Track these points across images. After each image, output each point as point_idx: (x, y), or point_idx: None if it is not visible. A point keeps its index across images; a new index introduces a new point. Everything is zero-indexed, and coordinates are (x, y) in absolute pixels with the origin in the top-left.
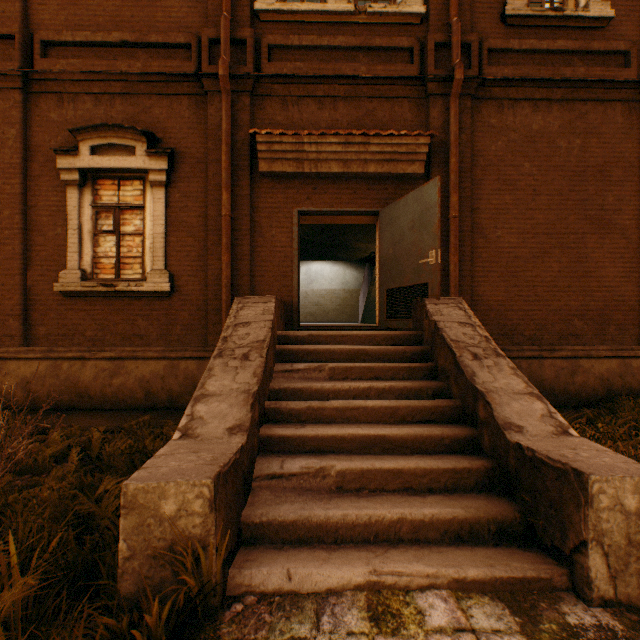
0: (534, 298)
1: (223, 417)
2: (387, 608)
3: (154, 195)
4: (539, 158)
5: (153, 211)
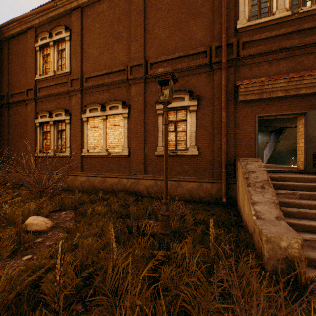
0: None
1: (269, 212)
2: None
3: (191, 115)
4: None
5: (190, 122)
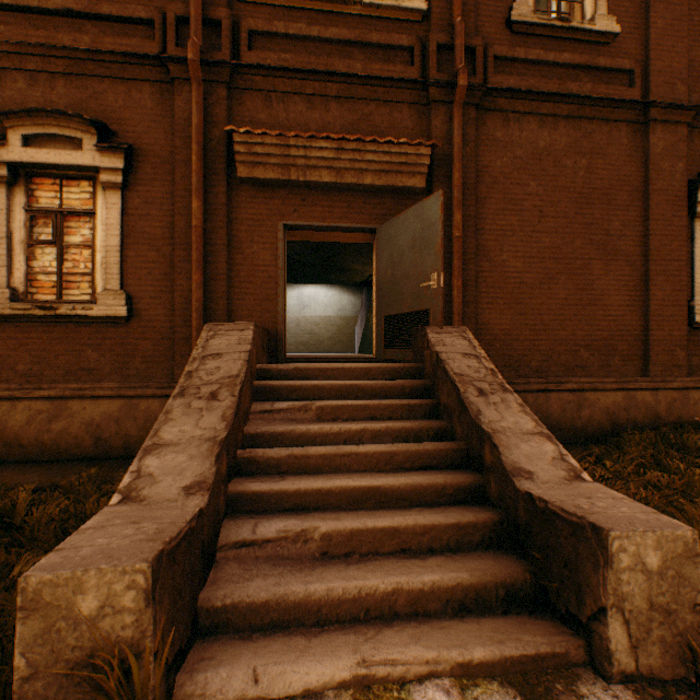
0: (540, 327)
1: (179, 473)
2: None
3: (107, 199)
4: (545, 177)
5: (106, 219)
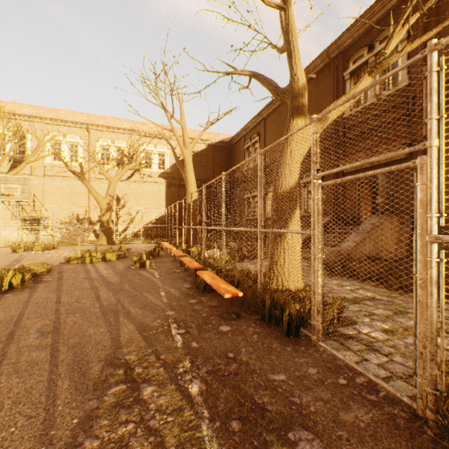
0: None
1: None
2: None
3: None
4: None
5: None
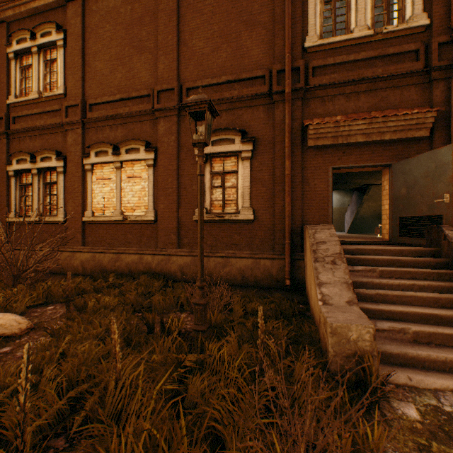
0: None
1: (339, 295)
2: None
3: (243, 165)
4: None
5: (243, 174)
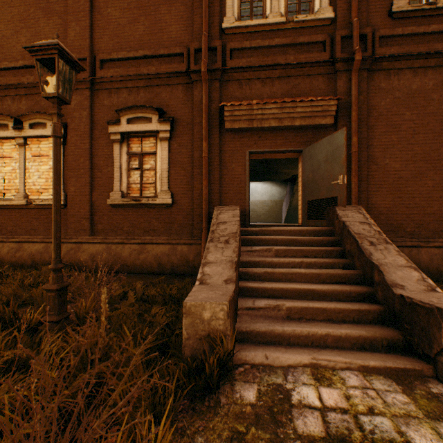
0: (413, 205)
1: (220, 274)
2: (323, 375)
3: (162, 146)
4: (417, 108)
5: (161, 155)
